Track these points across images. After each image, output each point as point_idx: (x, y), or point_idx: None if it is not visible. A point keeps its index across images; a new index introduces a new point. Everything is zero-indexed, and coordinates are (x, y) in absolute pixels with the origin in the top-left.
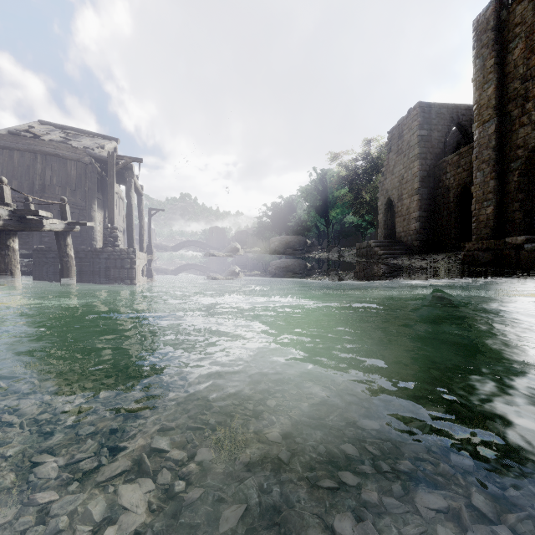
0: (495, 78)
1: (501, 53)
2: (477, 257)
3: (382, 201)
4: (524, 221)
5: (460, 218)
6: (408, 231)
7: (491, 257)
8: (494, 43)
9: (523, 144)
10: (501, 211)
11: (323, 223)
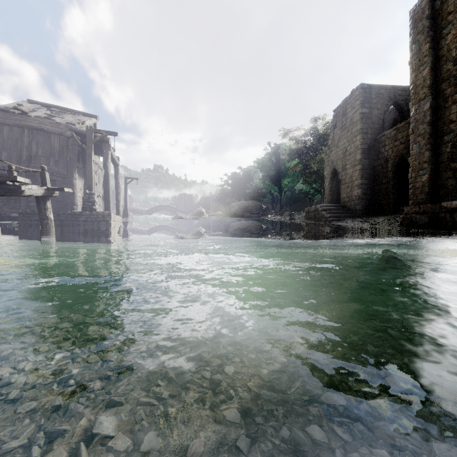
0: (430, 61)
1: (435, 39)
2: (415, 219)
3: (328, 170)
4: (456, 188)
5: (397, 185)
6: (351, 197)
7: (427, 220)
8: (429, 30)
9: (455, 119)
10: (435, 178)
11: (277, 190)
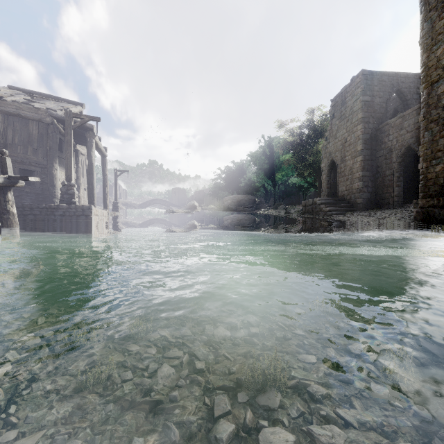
0: None
1: None
2: (432, 213)
3: (325, 162)
4: None
5: (402, 177)
6: (351, 190)
7: None
8: (443, 5)
9: None
10: None
11: (270, 184)
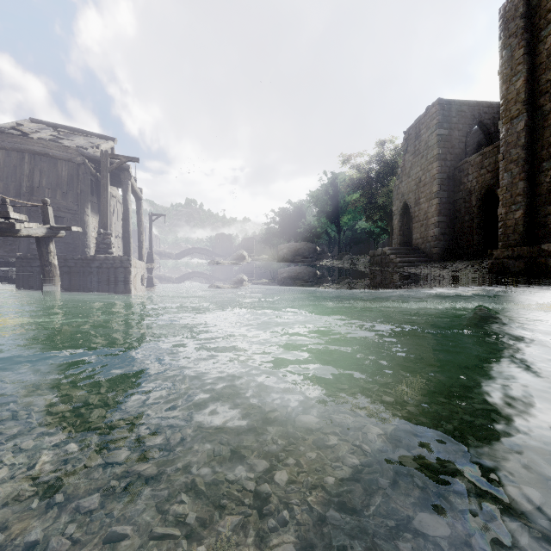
0: (524, 70)
1: (531, 43)
2: (507, 265)
3: (397, 205)
4: None
5: (483, 223)
6: (426, 238)
7: (523, 266)
8: (523, 32)
9: None
10: (532, 215)
11: (334, 229)
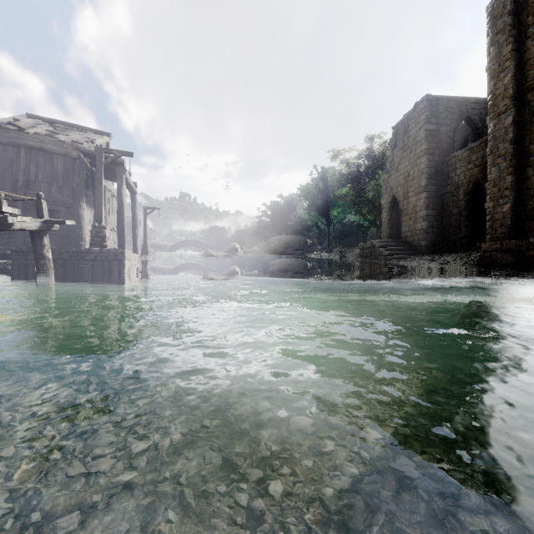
0: (512, 66)
1: (518, 39)
2: (495, 258)
3: (386, 199)
4: None
5: (470, 217)
6: (414, 231)
7: (511, 259)
8: (511, 28)
9: None
10: (519, 208)
11: (324, 222)
